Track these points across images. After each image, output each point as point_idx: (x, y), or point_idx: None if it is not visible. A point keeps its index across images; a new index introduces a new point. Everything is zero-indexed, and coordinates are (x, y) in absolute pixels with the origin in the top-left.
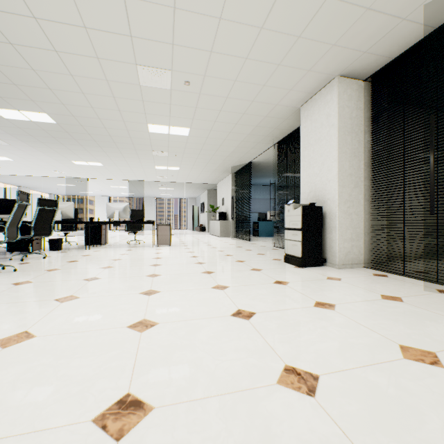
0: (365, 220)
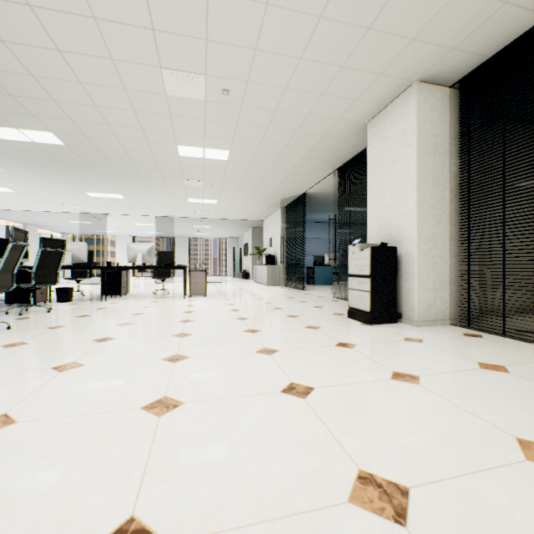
0: (452, 265)
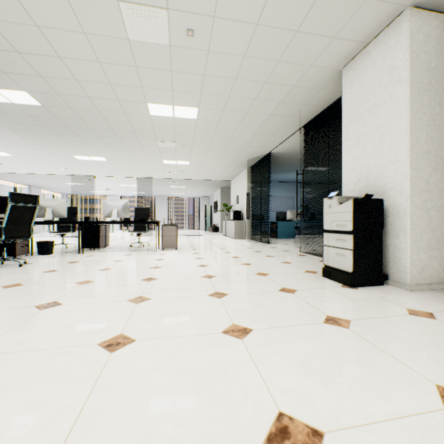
0: None
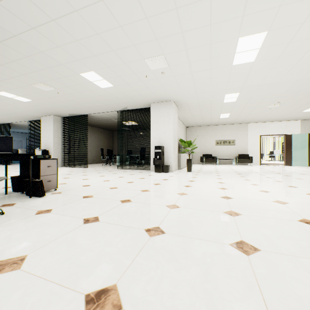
0: (62, 154)
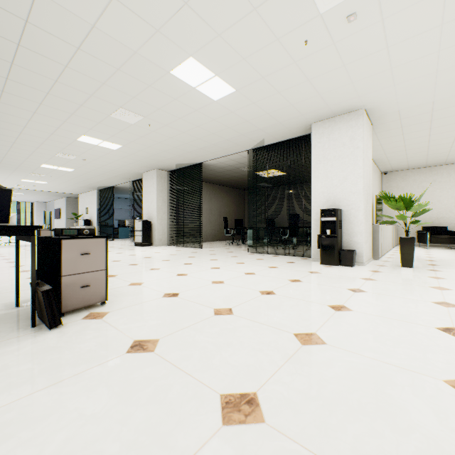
0: (168, 227)
